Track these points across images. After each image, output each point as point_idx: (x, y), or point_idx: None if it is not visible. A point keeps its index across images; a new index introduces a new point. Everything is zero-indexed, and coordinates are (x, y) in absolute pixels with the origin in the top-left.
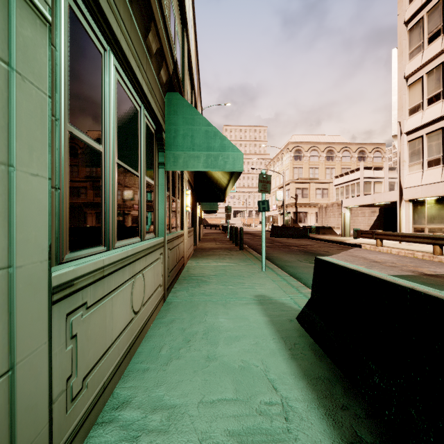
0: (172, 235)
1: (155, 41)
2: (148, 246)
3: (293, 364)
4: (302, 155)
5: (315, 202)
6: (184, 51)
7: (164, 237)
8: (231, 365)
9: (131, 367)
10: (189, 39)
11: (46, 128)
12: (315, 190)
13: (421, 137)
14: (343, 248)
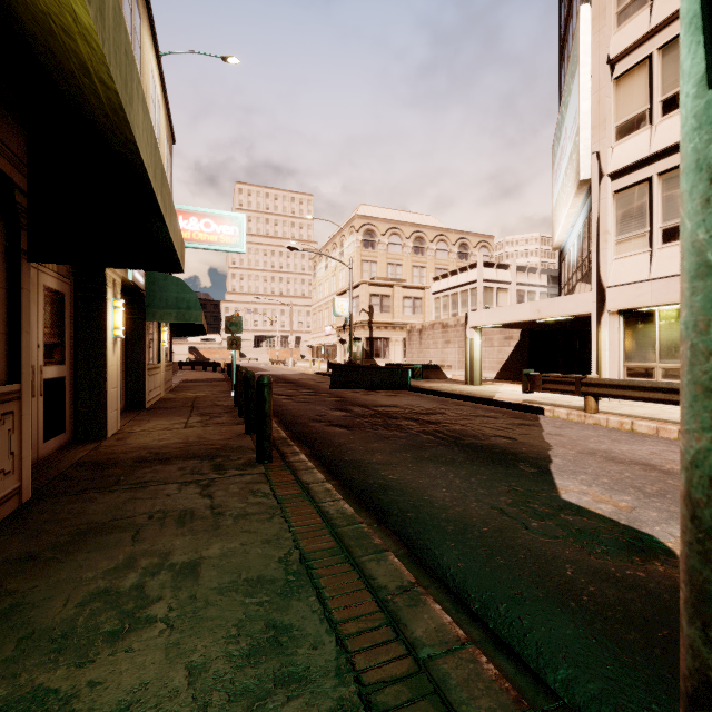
0: None
1: None
2: None
3: None
4: (376, 239)
5: (402, 322)
6: None
7: None
8: None
9: None
10: None
11: None
12: (402, 300)
13: (647, 180)
14: (516, 418)
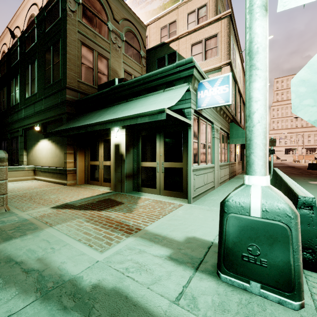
0: (231, 162)
1: (227, 118)
2: (226, 164)
3: None
4: None
5: None
6: (236, 93)
7: (229, 162)
8: None
9: (224, 184)
10: (238, 85)
11: (219, 149)
12: None
13: None
14: None
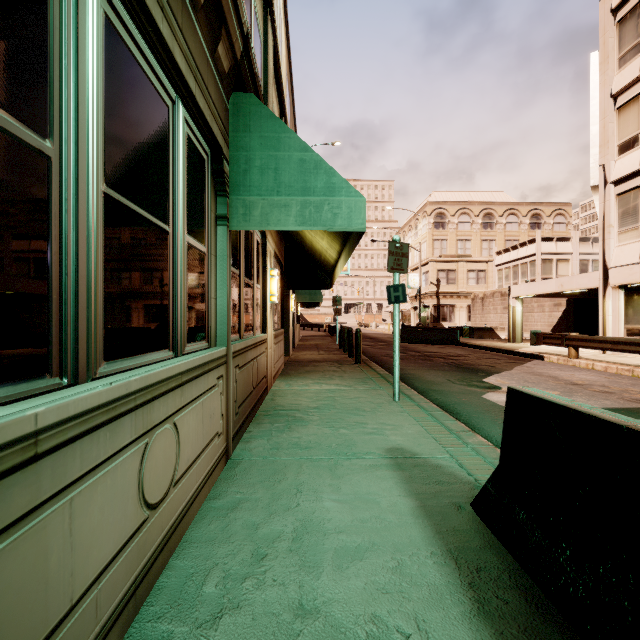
0: (244, 343)
1: None
2: (189, 367)
3: (485, 631)
4: (446, 220)
5: (466, 291)
6: (267, 46)
7: (227, 347)
8: (350, 630)
9: (135, 632)
10: (275, 28)
11: None
12: (466, 273)
13: (639, 187)
14: (515, 360)
